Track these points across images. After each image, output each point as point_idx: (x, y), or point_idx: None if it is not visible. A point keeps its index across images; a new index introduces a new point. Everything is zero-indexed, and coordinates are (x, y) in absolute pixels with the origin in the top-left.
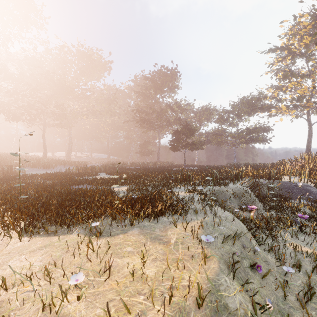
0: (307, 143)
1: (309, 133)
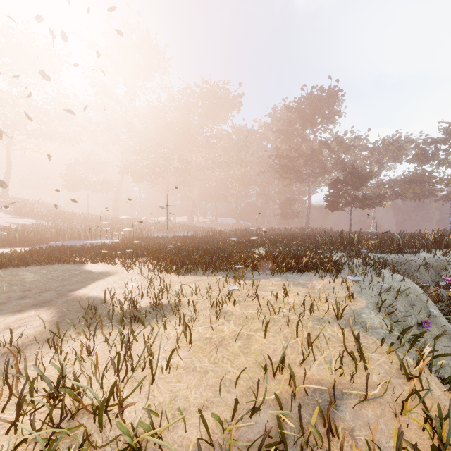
0: None
1: None
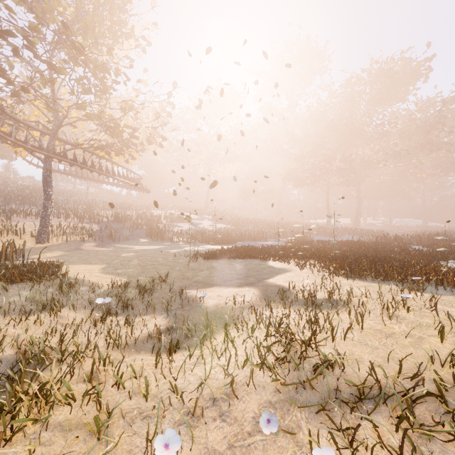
0: None
1: None
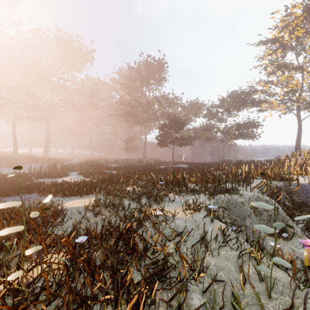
0: (297, 139)
1: (299, 129)
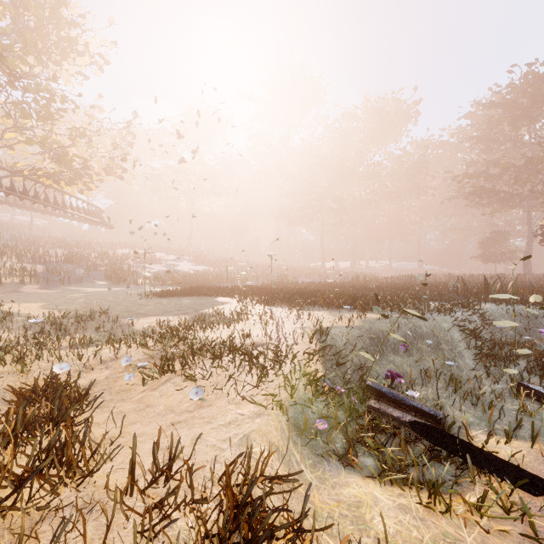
0: None
1: None
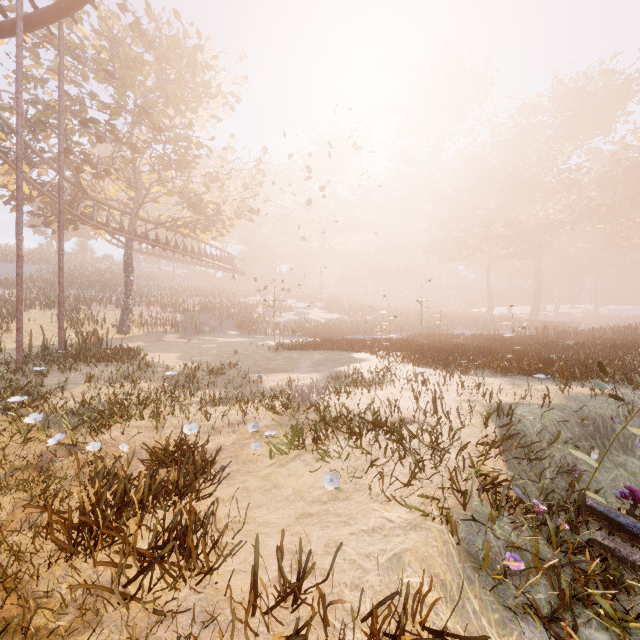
0: None
1: None
